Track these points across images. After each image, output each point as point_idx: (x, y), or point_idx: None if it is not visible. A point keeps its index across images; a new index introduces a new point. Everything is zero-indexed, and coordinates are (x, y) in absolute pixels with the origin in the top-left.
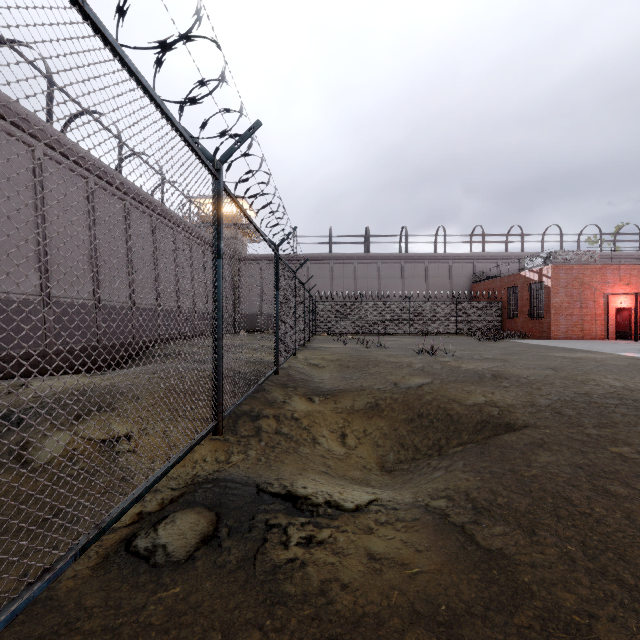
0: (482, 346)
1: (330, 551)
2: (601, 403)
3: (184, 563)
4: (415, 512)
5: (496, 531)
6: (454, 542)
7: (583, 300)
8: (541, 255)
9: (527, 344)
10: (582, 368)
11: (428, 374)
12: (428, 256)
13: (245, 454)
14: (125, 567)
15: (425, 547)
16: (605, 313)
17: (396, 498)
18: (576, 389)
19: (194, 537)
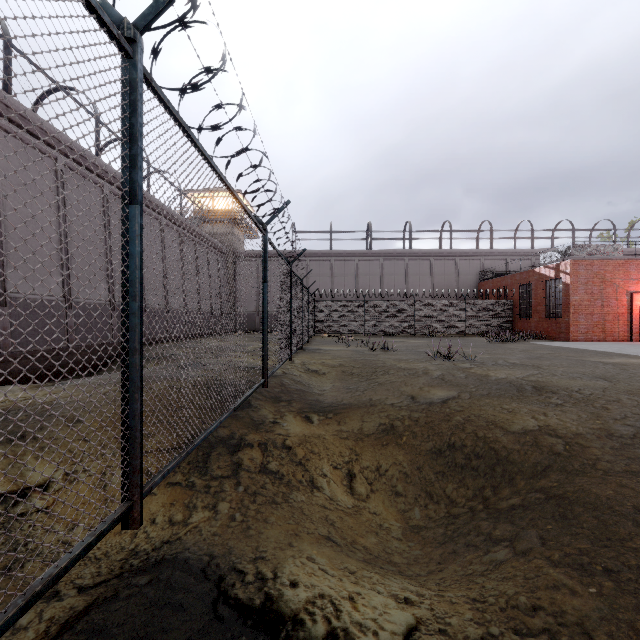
0: (500, 348)
1: None
2: None
3: None
4: None
5: None
6: None
7: (604, 298)
8: (558, 250)
9: (548, 346)
10: (639, 378)
11: (451, 385)
12: (433, 253)
13: (213, 509)
14: None
15: None
16: (628, 312)
17: (450, 624)
18: None
19: None
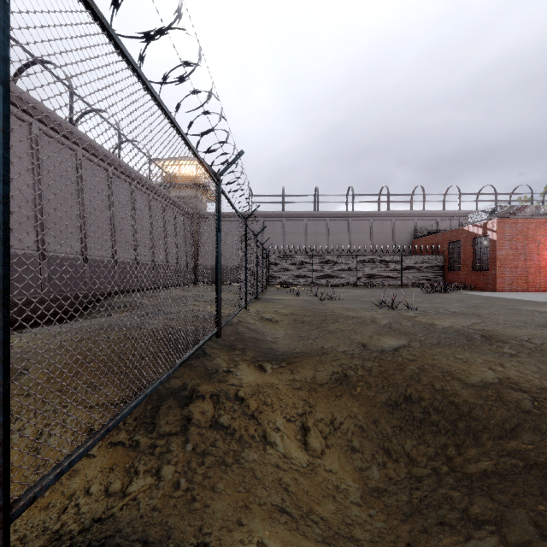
0: (437, 298)
1: None
2: None
3: None
4: None
5: None
6: None
7: (527, 253)
8: (485, 210)
9: (480, 296)
10: None
11: (400, 333)
12: (373, 214)
13: (155, 475)
14: None
15: None
16: None
17: None
18: None
19: None
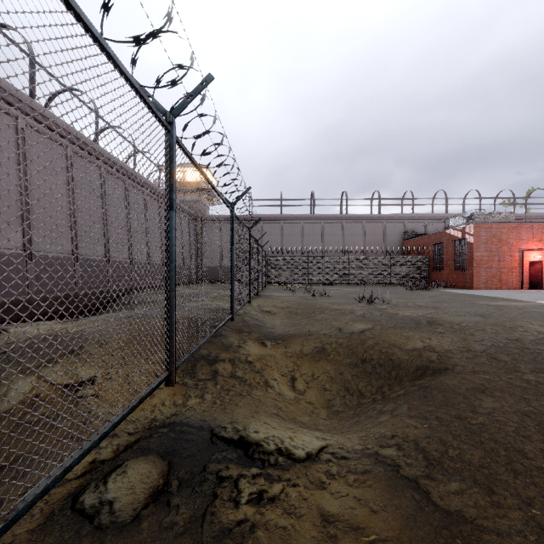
0: (414, 295)
1: (281, 510)
2: (533, 349)
3: (129, 525)
4: (366, 463)
5: (452, 488)
6: (410, 501)
7: (501, 254)
8: (464, 215)
9: (453, 293)
10: (507, 315)
11: (369, 320)
12: (365, 217)
13: (201, 397)
14: (67, 529)
15: (380, 507)
16: (520, 266)
17: (346, 445)
18: (507, 335)
19: (143, 492)
